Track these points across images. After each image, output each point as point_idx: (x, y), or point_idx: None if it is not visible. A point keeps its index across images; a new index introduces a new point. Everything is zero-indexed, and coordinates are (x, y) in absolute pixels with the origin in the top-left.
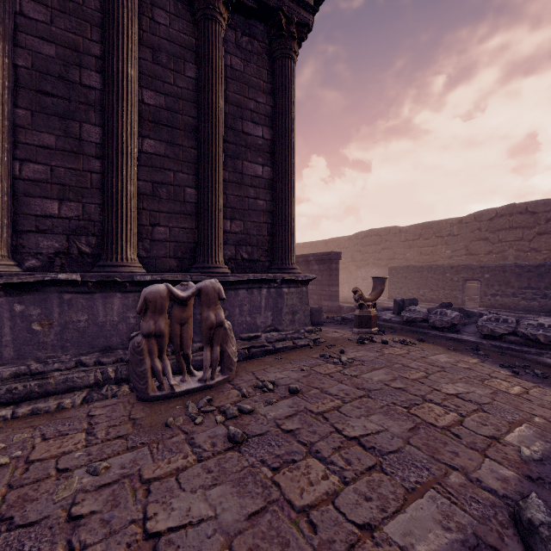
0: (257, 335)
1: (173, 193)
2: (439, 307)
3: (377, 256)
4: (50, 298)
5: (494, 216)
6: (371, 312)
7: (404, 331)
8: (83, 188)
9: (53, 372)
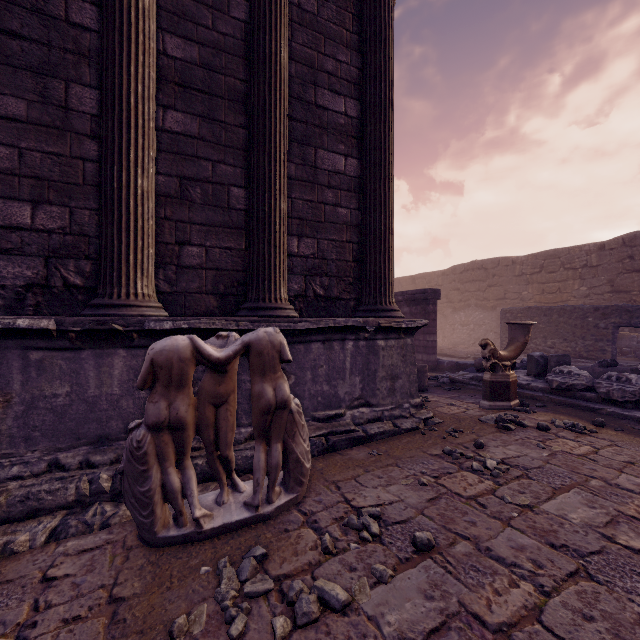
0: (339, 413)
1: (211, 194)
2: (597, 367)
3: (481, 296)
4: (7, 358)
5: None
6: (509, 376)
7: (556, 405)
8: (70, 184)
9: (9, 482)
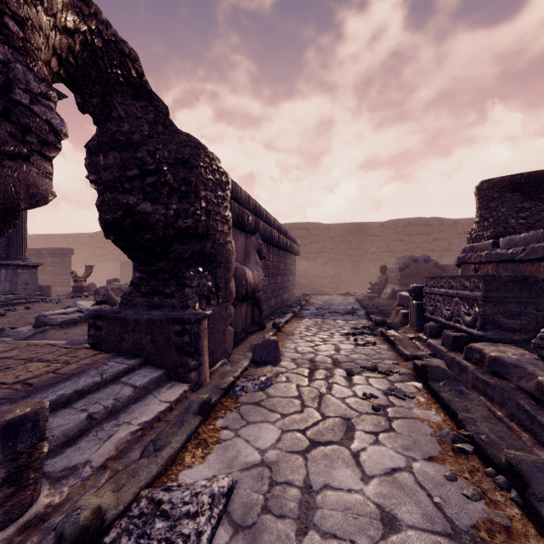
0: None
1: None
2: None
3: (116, 253)
4: None
5: None
6: (83, 284)
7: None
8: None
9: None
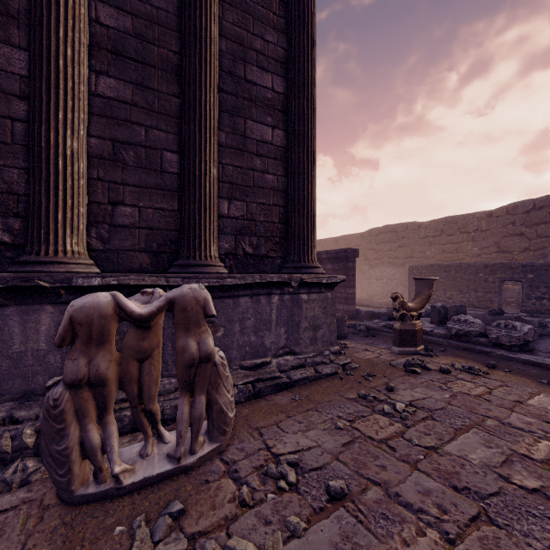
0: (266, 361)
1: (145, 158)
2: (488, 315)
3: (393, 255)
4: None
5: (531, 208)
6: (416, 324)
7: (455, 349)
8: None
9: None
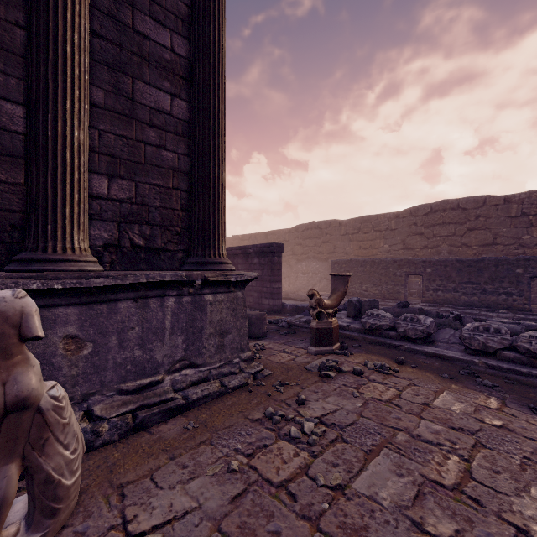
0: (156, 380)
1: None
2: (396, 308)
3: (318, 250)
4: None
5: (429, 211)
6: (332, 322)
7: (369, 344)
8: None
9: None
